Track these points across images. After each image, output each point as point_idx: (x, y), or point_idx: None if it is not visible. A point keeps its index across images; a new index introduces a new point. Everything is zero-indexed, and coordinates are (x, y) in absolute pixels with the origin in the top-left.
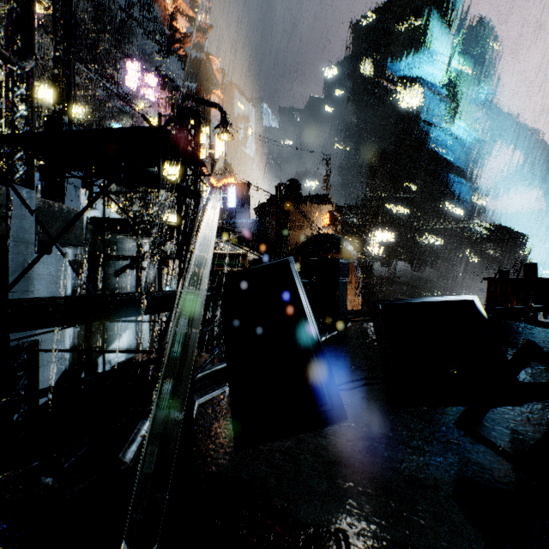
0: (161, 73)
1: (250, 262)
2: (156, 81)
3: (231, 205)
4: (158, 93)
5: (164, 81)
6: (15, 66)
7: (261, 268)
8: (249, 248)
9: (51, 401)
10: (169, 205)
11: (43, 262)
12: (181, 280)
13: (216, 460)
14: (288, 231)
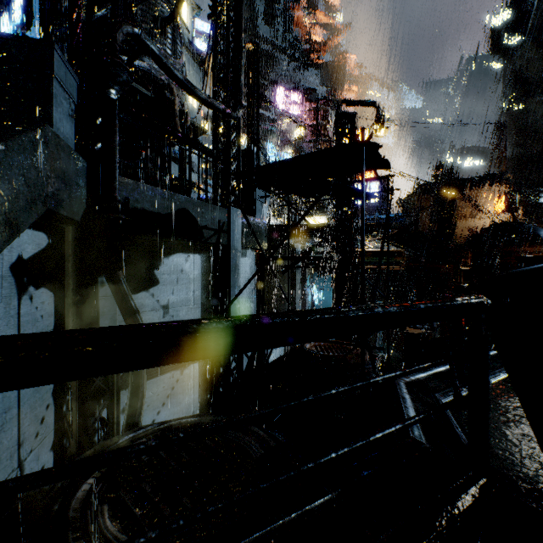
0: (303, 87)
1: (406, 260)
2: (303, 96)
3: (373, 200)
4: (304, 106)
5: (309, 93)
6: (232, 118)
7: (527, 271)
8: (402, 244)
9: (246, 372)
10: (314, 207)
11: (242, 263)
12: (339, 278)
13: (514, 466)
14: (454, 222)
